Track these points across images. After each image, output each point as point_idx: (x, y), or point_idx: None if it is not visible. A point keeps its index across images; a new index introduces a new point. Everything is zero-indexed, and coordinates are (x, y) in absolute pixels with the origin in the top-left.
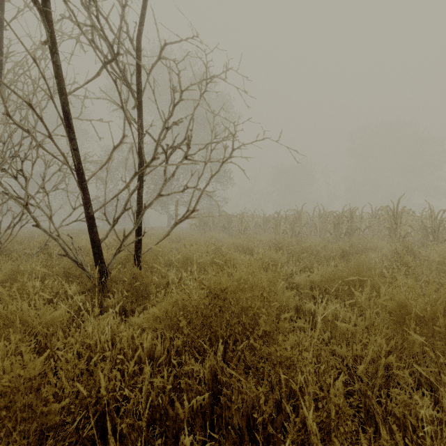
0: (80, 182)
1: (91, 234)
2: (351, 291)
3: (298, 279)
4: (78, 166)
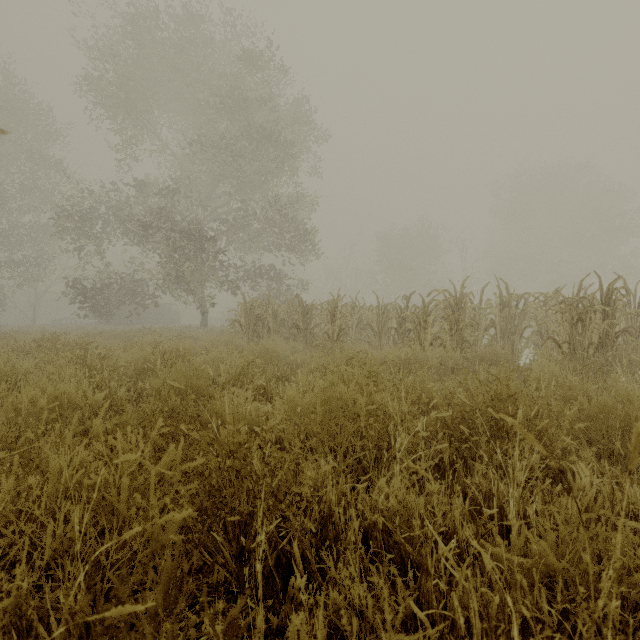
0: None
1: None
2: None
3: None
4: None
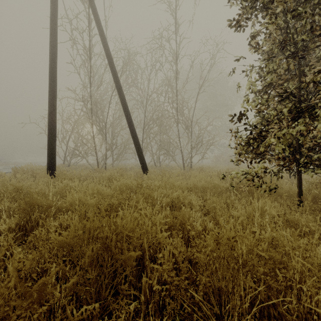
0: (181, 153)
1: (183, 162)
2: None
3: None
4: (181, 150)
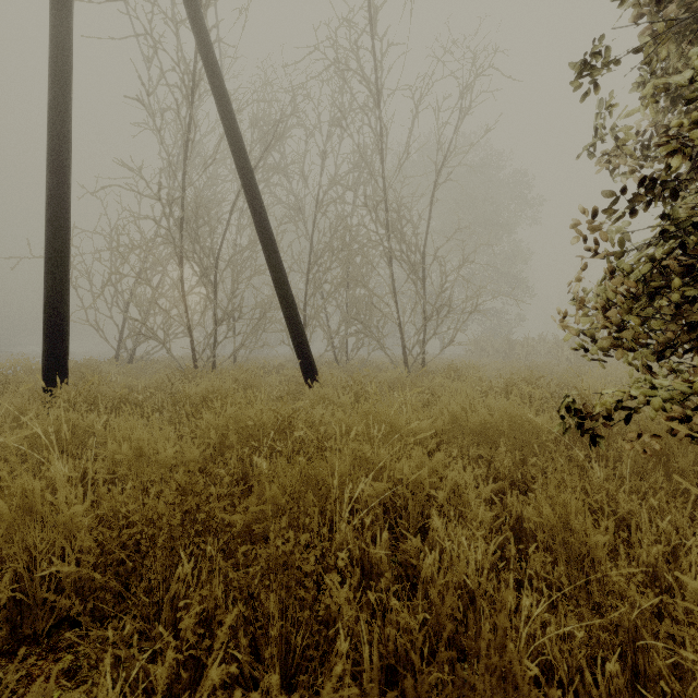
0: (400, 331)
1: (404, 353)
2: None
3: None
4: (400, 324)
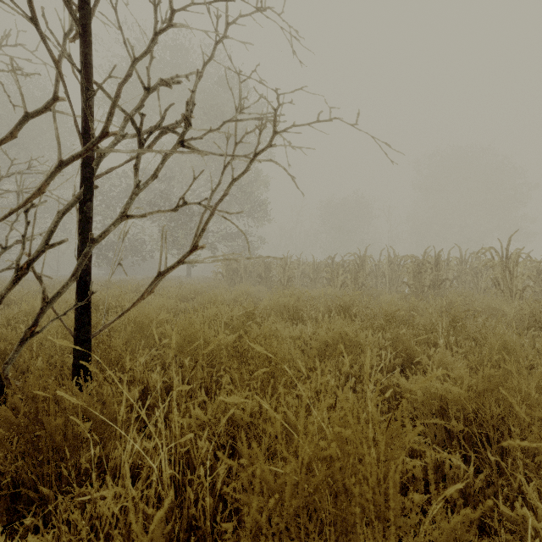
0: None
1: None
2: (533, 422)
3: (407, 387)
4: None
